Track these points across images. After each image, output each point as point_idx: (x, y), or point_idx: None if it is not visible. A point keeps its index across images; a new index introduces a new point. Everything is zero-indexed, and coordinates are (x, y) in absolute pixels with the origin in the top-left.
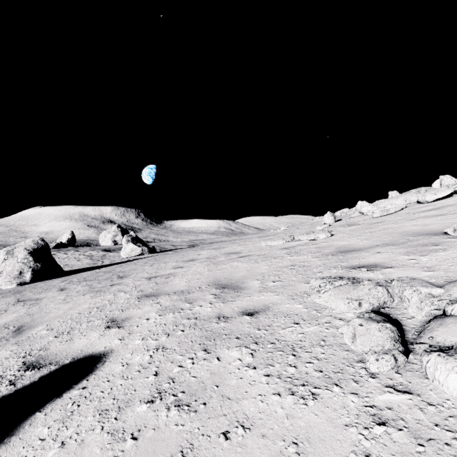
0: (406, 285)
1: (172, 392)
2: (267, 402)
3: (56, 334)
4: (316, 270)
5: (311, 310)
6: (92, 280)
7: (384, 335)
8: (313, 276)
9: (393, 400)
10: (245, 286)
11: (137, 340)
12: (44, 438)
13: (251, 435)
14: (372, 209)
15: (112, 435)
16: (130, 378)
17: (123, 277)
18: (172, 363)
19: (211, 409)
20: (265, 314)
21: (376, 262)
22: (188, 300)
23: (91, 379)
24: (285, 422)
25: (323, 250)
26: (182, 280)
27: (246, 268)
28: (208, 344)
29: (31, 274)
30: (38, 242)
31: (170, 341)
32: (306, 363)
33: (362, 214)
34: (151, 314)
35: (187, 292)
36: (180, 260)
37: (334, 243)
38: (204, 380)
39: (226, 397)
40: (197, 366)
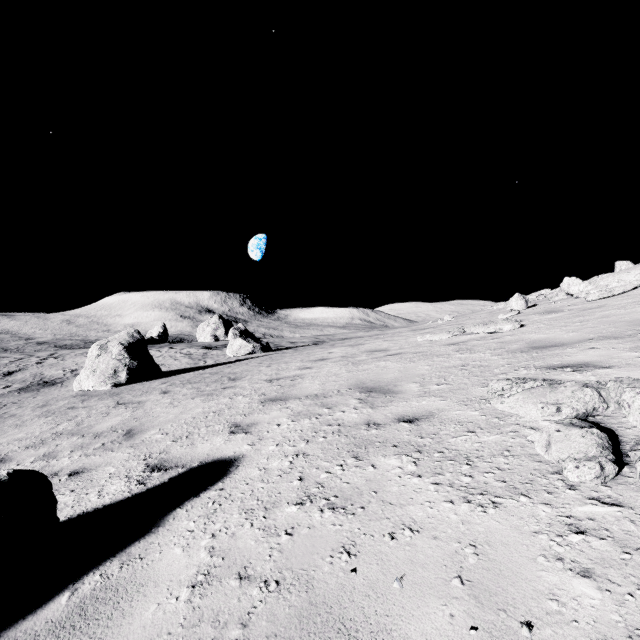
0: (626, 386)
1: (323, 496)
2: (437, 508)
3: (174, 438)
4: (498, 371)
5: (491, 418)
6: (198, 383)
7: (588, 442)
8: (493, 378)
9: (597, 512)
10: (400, 390)
11: (271, 446)
12: (193, 530)
13: (421, 537)
14: (586, 289)
15: (264, 530)
16: (271, 482)
17: (235, 379)
18: (317, 469)
19: (370, 512)
20: (429, 421)
21: (587, 360)
22: (325, 405)
23: (226, 482)
24: (460, 527)
25: (508, 346)
26: (314, 383)
27: (399, 369)
28: (358, 451)
29: (127, 374)
30: (133, 335)
31: (311, 448)
32: (485, 473)
33: (570, 297)
34: (282, 420)
35: (323, 396)
36: (306, 360)
37: (525, 336)
38: (359, 486)
39: (387, 502)
40: (348, 473)
